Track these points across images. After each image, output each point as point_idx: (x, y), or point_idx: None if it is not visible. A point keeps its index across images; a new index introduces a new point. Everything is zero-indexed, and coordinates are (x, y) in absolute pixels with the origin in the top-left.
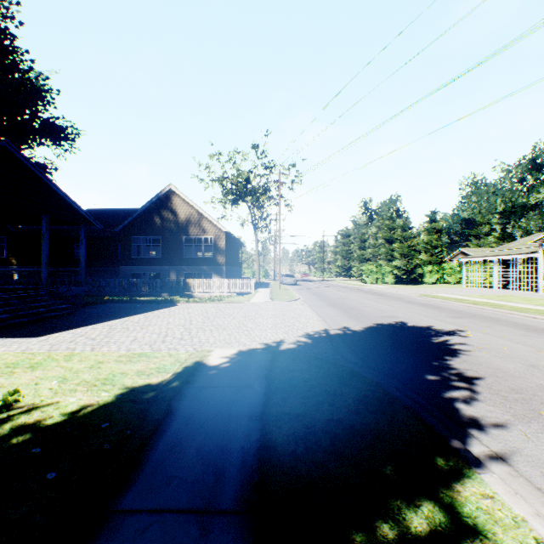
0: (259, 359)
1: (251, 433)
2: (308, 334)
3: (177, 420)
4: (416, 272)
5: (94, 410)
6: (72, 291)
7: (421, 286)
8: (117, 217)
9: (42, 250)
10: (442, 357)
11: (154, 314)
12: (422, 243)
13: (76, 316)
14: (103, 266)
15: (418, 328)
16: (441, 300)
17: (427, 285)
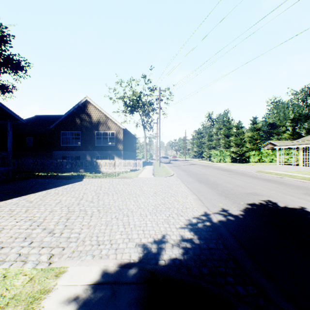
0: None
1: None
2: (190, 223)
3: None
4: (245, 155)
5: None
6: None
7: (249, 164)
8: (55, 120)
9: None
10: None
11: (56, 190)
12: (248, 137)
13: None
14: (44, 151)
15: (295, 211)
16: (277, 176)
17: (252, 163)
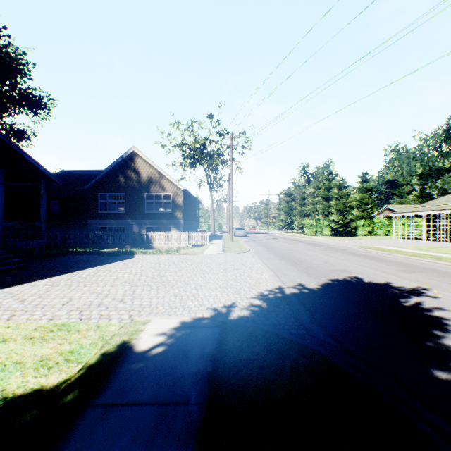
0: (204, 339)
1: None
2: (261, 294)
3: None
4: (351, 225)
5: None
6: (31, 244)
7: (355, 238)
8: (89, 177)
9: None
10: (431, 331)
11: (107, 267)
12: (355, 200)
13: (28, 270)
14: (74, 220)
15: (378, 285)
16: (382, 252)
17: (360, 237)
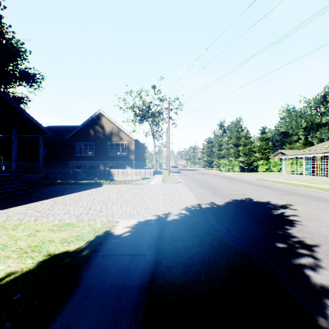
0: (152, 229)
1: (139, 308)
2: (187, 208)
3: (78, 292)
4: (253, 164)
5: (16, 278)
6: (34, 177)
7: (256, 173)
8: (68, 130)
9: (13, 150)
10: (283, 226)
11: (86, 192)
12: (257, 147)
13: (34, 194)
14: (58, 161)
15: (261, 203)
16: (271, 183)
17: (260, 172)
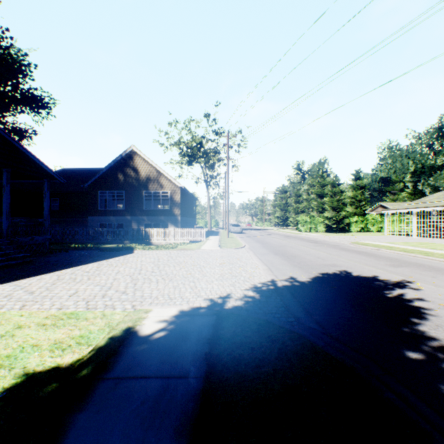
0: (201, 325)
1: None
2: (255, 286)
3: None
4: (344, 222)
5: None
6: (35, 240)
7: (349, 234)
8: (88, 175)
9: (3, 201)
10: (409, 319)
11: (108, 262)
12: (349, 197)
13: (33, 265)
14: (75, 217)
15: (365, 279)
16: (373, 247)
17: (353, 233)
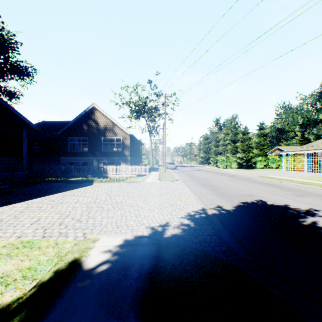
0: (142, 257)
1: None
2: (189, 215)
3: None
4: (252, 161)
5: None
6: (16, 175)
7: (255, 170)
8: (61, 126)
9: None
10: None
11: (71, 192)
12: (255, 143)
13: (11, 194)
14: (51, 157)
15: (279, 207)
16: (277, 180)
17: (258, 169)
